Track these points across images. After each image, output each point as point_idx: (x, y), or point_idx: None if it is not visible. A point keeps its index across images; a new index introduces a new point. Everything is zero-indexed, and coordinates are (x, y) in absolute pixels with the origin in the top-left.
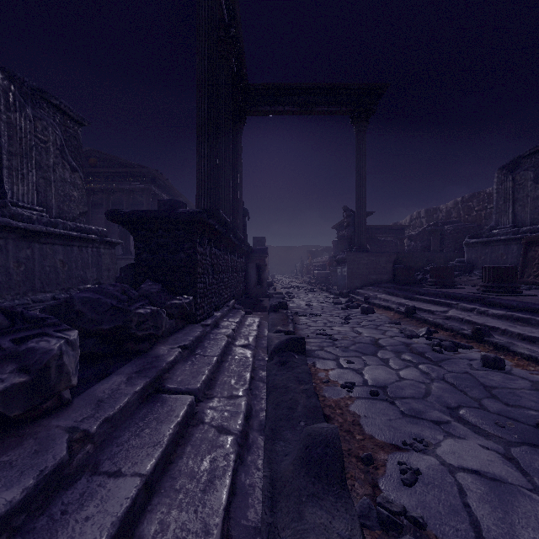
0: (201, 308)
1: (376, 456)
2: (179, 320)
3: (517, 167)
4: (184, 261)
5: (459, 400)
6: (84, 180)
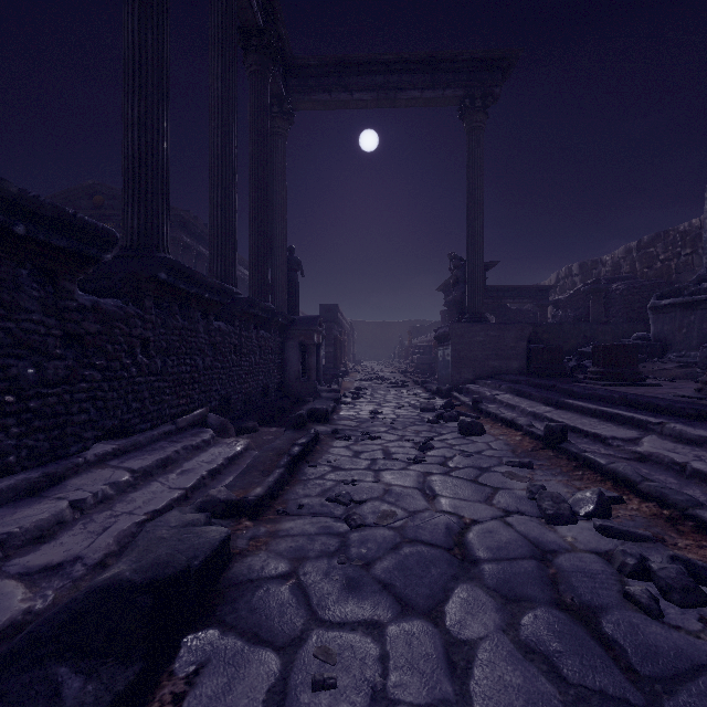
0: None
1: None
2: None
3: None
4: None
5: None
6: None
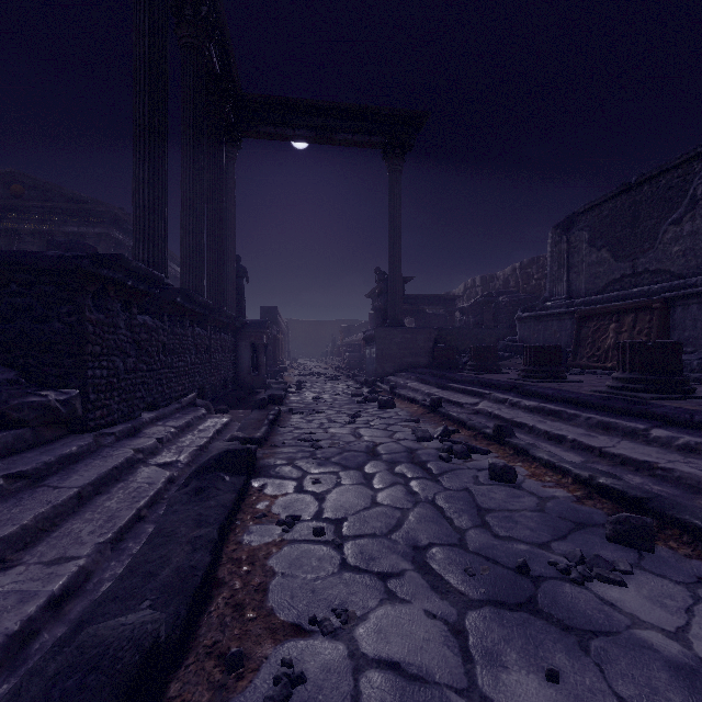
0: (101, 408)
1: (256, 650)
2: (47, 428)
3: (572, 226)
4: (61, 334)
5: (434, 534)
6: (3, 217)
